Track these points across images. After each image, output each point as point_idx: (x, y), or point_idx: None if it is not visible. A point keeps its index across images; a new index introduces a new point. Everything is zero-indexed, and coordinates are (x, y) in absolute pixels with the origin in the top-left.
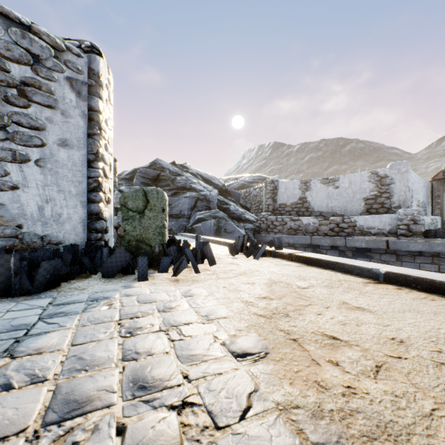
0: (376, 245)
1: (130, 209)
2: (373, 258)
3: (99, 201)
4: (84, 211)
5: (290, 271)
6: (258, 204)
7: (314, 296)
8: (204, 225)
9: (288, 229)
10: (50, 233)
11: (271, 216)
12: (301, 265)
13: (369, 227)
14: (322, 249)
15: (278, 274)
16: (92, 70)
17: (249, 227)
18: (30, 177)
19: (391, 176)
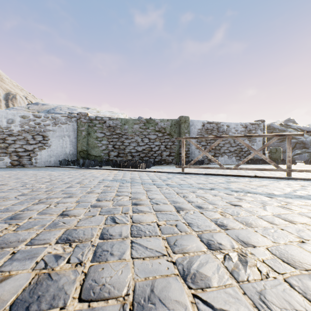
0: None
1: (272, 152)
2: None
3: (264, 150)
4: (262, 153)
5: None
6: None
7: None
8: (299, 156)
9: None
10: (257, 157)
11: None
12: None
13: None
14: None
15: None
16: (263, 125)
17: None
18: (254, 147)
19: None
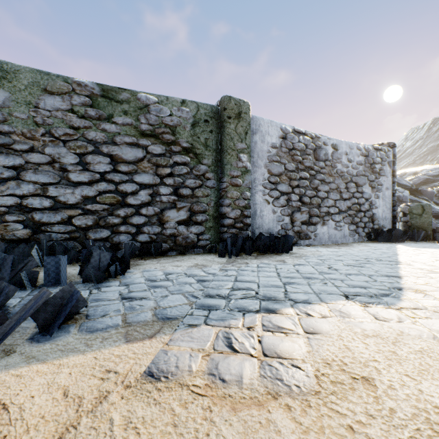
0: None
1: (413, 214)
2: None
3: (395, 210)
4: (391, 215)
5: None
6: None
7: None
8: None
9: None
10: (383, 224)
11: None
12: None
13: None
14: None
15: None
16: (394, 155)
17: None
18: (380, 203)
19: None
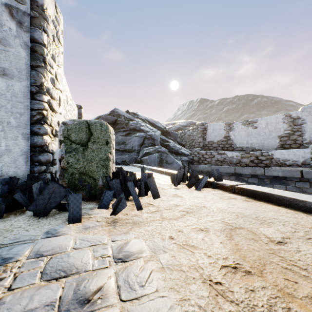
0: (291, 174)
1: (73, 141)
2: (288, 185)
3: (44, 133)
4: (26, 143)
5: (241, 208)
6: (191, 141)
7: (311, 266)
8: (149, 158)
9: (215, 161)
10: None
11: (202, 151)
12: (247, 198)
13: (284, 159)
14: (244, 177)
15: (230, 213)
16: (35, 2)
17: (185, 159)
18: None
19: (302, 117)
